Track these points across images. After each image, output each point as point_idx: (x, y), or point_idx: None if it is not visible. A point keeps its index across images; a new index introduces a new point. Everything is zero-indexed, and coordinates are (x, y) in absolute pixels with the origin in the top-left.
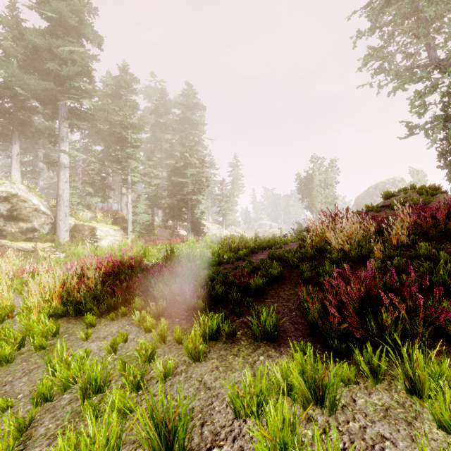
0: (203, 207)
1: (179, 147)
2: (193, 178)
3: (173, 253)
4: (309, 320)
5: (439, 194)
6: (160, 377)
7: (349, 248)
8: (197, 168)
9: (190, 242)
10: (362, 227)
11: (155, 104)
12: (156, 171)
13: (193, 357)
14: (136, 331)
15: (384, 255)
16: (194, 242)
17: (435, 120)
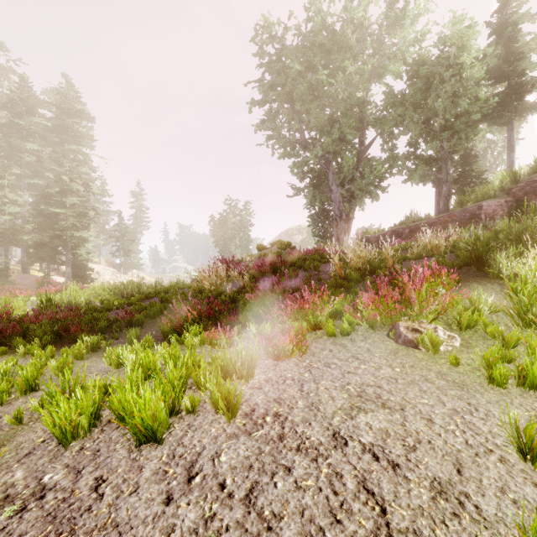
0: (91, 245)
1: (52, 164)
2: (75, 209)
3: (50, 302)
4: (162, 330)
5: (288, 249)
6: (54, 368)
7: (215, 289)
8: (82, 196)
9: (72, 290)
10: (229, 273)
11: (9, 96)
12: (12, 195)
13: (78, 358)
14: (22, 360)
15: (231, 292)
16: (77, 291)
17: (308, 188)
